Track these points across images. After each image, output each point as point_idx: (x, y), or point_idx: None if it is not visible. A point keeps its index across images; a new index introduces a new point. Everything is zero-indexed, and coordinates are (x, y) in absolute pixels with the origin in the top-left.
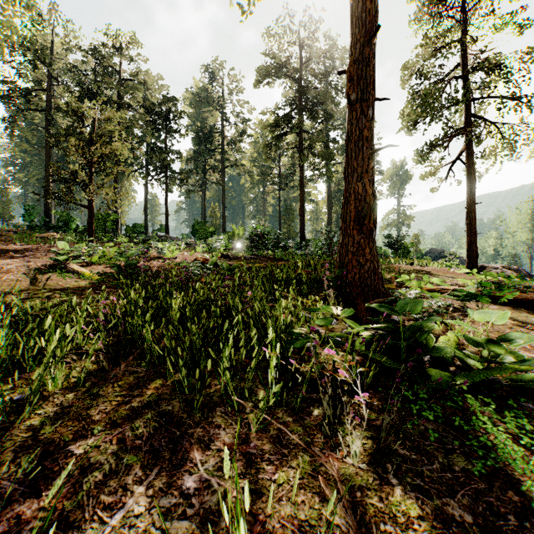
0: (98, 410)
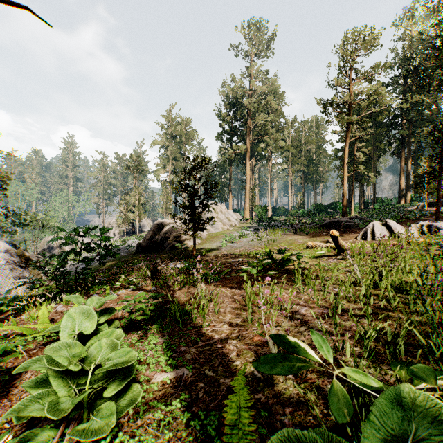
0: (391, 323)
